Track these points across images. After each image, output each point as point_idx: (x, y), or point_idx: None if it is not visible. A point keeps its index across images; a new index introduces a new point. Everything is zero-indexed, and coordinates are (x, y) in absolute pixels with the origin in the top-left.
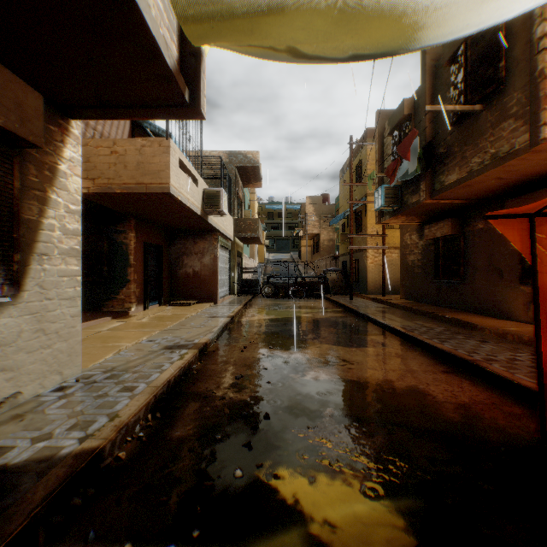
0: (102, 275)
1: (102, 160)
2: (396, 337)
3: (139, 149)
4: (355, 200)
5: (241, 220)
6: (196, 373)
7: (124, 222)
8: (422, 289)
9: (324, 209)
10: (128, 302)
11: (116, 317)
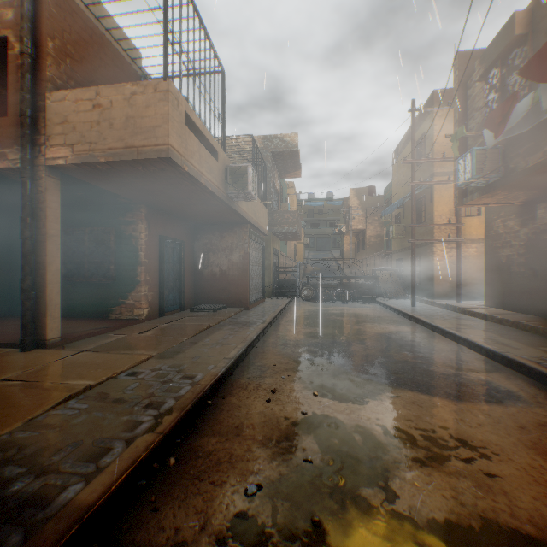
0: (108, 275)
1: (82, 118)
2: (523, 377)
3: (129, 98)
4: (419, 181)
5: (277, 213)
6: (174, 464)
7: (133, 211)
8: (526, 295)
9: (370, 202)
10: (138, 307)
11: (119, 327)
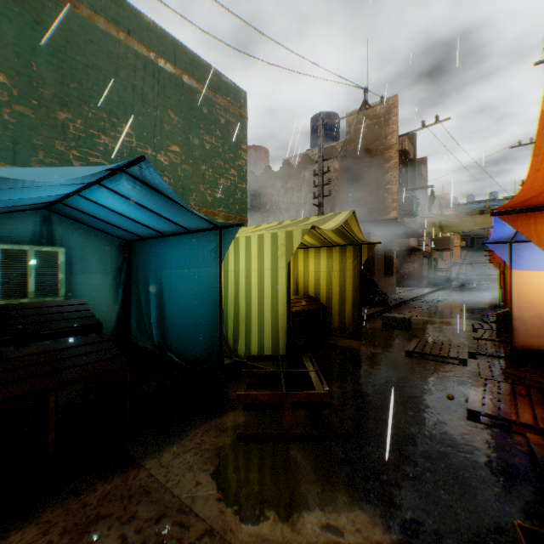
0: None
1: None
2: None
3: None
4: None
5: (435, 239)
6: (423, 298)
7: None
8: None
9: None
10: None
11: None
